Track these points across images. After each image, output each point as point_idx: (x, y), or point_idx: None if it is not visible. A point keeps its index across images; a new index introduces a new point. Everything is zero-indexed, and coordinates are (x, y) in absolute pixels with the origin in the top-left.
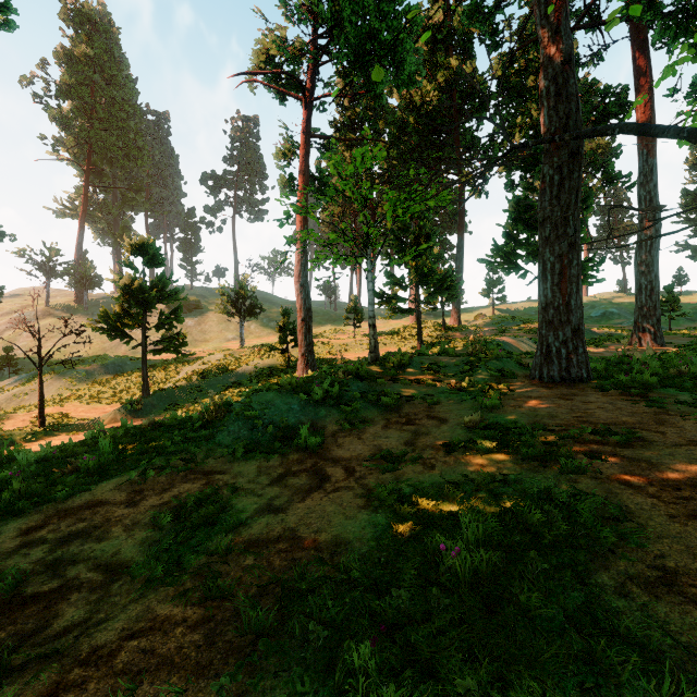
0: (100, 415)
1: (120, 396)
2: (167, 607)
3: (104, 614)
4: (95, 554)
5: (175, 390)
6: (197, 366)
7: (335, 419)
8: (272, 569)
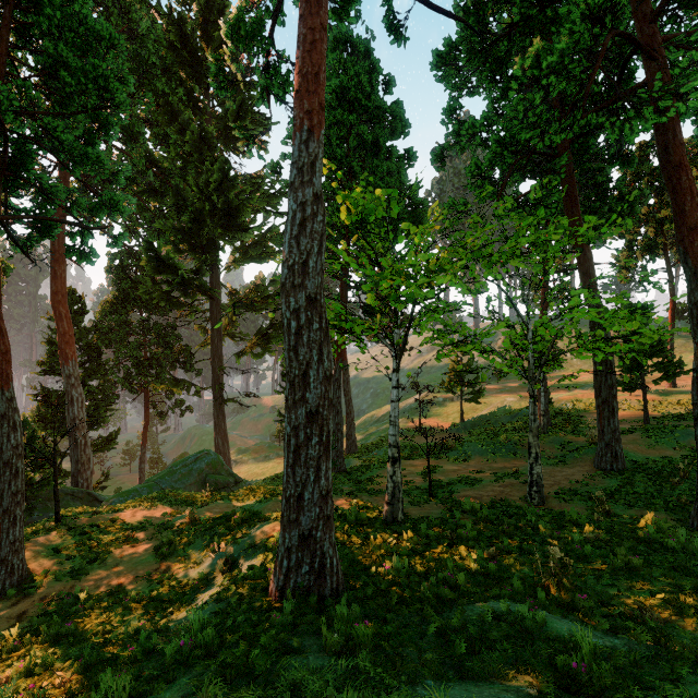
0: (443, 428)
1: (454, 418)
2: (418, 477)
3: (412, 476)
4: (414, 469)
5: (477, 421)
6: (497, 405)
7: (486, 458)
8: (433, 478)
